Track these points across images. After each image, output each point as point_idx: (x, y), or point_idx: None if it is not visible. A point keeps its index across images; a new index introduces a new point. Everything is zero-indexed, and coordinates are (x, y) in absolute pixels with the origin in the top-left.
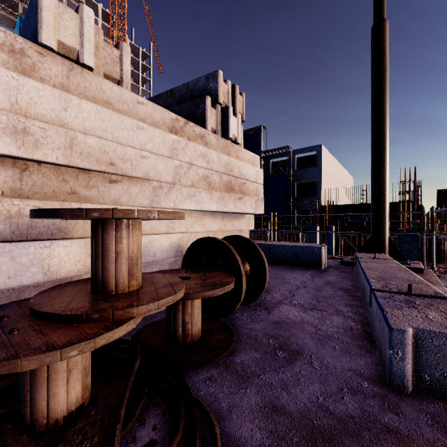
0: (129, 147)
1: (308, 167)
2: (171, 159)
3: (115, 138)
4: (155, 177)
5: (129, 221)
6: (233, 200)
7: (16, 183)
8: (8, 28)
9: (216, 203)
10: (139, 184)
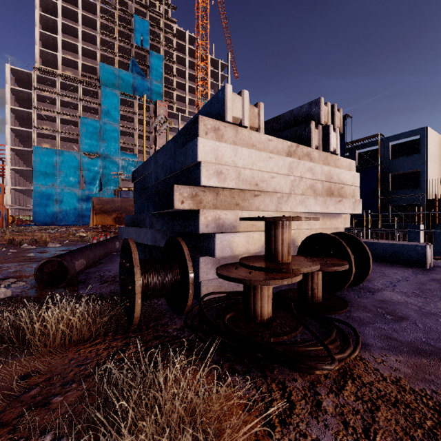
0: (265, 172)
1: (407, 154)
2: (288, 176)
3: (258, 168)
4: (279, 190)
5: (288, 222)
6: (333, 202)
7: (214, 201)
8: (125, 71)
9: (320, 206)
10: (269, 196)
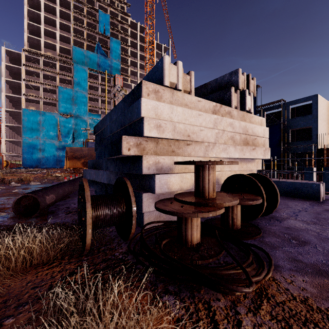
0: (195, 126)
1: (303, 115)
2: (214, 129)
3: (189, 122)
4: (206, 140)
5: (213, 165)
6: (249, 150)
7: (155, 148)
8: (91, 52)
9: (238, 153)
10: (199, 145)
